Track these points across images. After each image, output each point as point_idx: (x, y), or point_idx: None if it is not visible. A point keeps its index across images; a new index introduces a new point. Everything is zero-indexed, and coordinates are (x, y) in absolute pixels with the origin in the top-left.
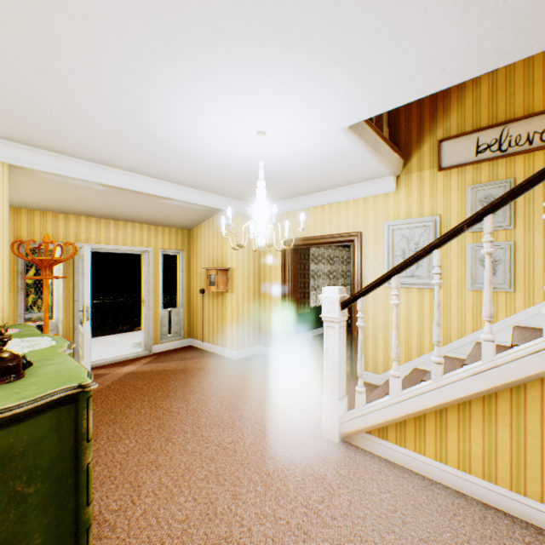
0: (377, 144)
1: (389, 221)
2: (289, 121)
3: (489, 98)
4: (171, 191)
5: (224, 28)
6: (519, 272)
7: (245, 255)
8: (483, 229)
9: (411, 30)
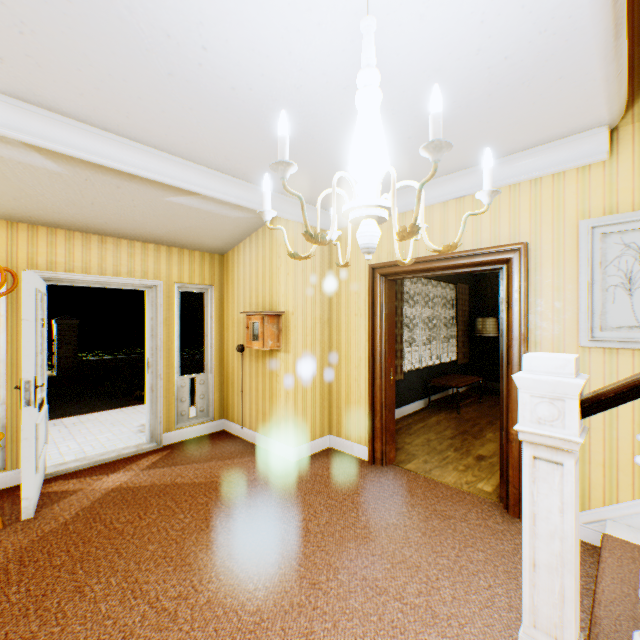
0: (621, 22)
1: (594, 219)
2: None
3: None
4: (179, 173)
5: None
6: None
7: (308, 290)
8: None
9: None
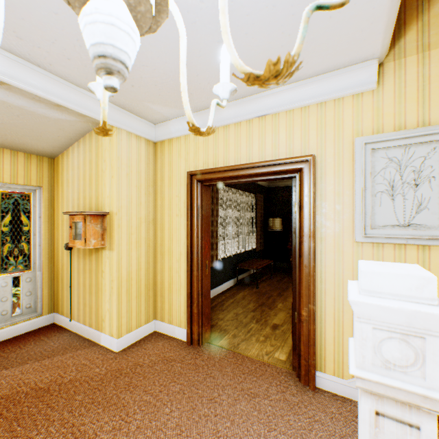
0: None
1: (366, 137)
2: None
3: None
4: None
5: None
6: None
7: (133, 193)
8: None
9: None
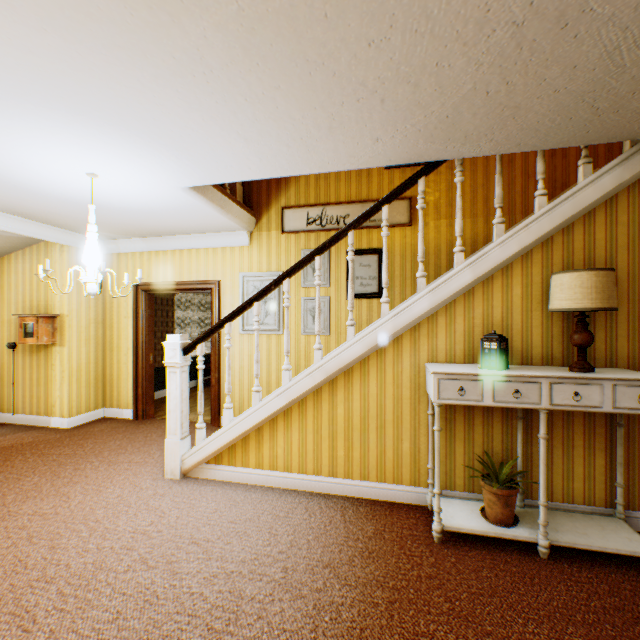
0: (225, 203)
1: (244, 273)
2: (124, 171)
3: (316, 182)
4: None
5: (34, 93)
6: (333, 320)
7: (83, 298)
8: (284, 289)
9: (215, 141)
